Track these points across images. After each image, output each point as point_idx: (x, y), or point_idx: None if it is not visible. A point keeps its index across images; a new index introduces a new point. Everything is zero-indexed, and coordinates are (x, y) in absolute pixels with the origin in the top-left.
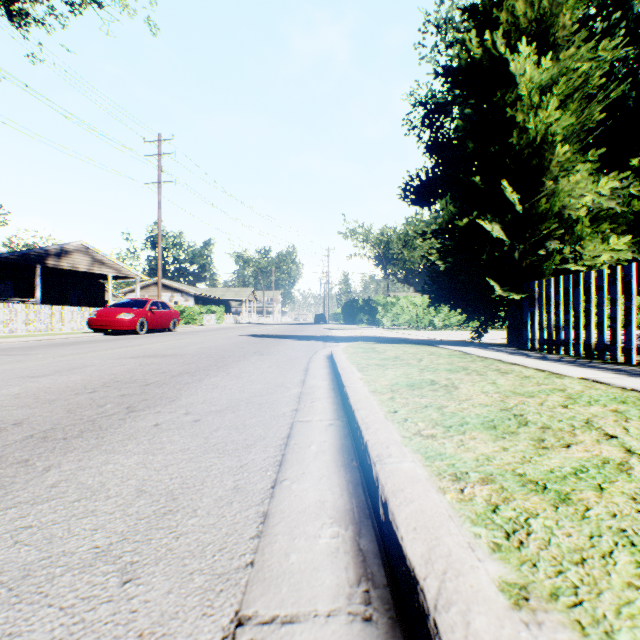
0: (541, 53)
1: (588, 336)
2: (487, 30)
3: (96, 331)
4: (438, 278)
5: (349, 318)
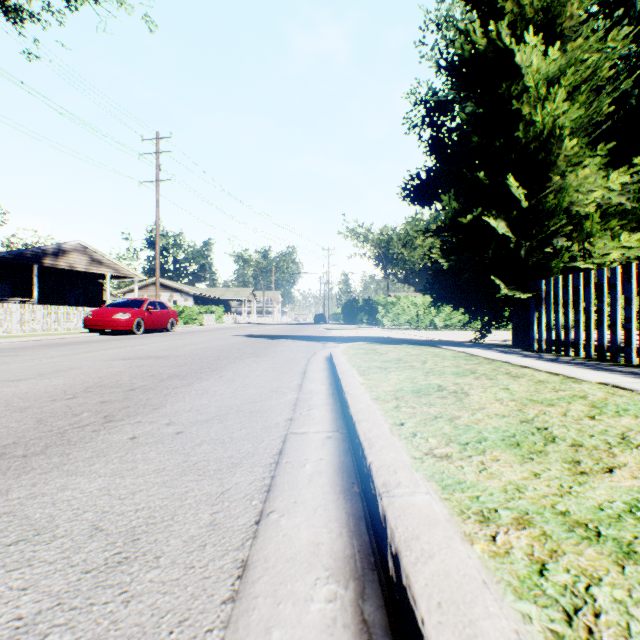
0: (547, 44)
1: (600, 337)
2: (491, 21)
3: (92, 331)
4: (441, 277)
5: (349, 318)
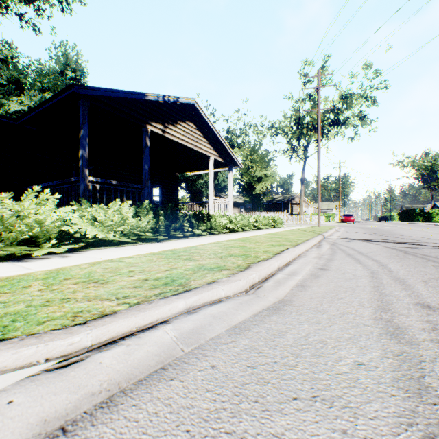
0: None
1: None
2: None
3: (341, 222)
4: None
5: (407, 218)
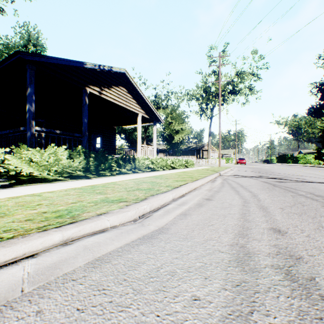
0: None
1: None
2: None
3: (237, 164)
4: (315, 156)
5: (282, 161)
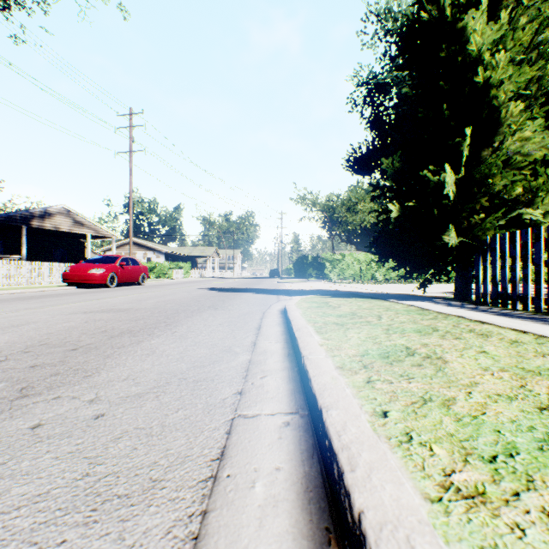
0: (489, 15)
1: None
2: None
3: (70, 285)
4: (387, 234)
5: (300, 273)
